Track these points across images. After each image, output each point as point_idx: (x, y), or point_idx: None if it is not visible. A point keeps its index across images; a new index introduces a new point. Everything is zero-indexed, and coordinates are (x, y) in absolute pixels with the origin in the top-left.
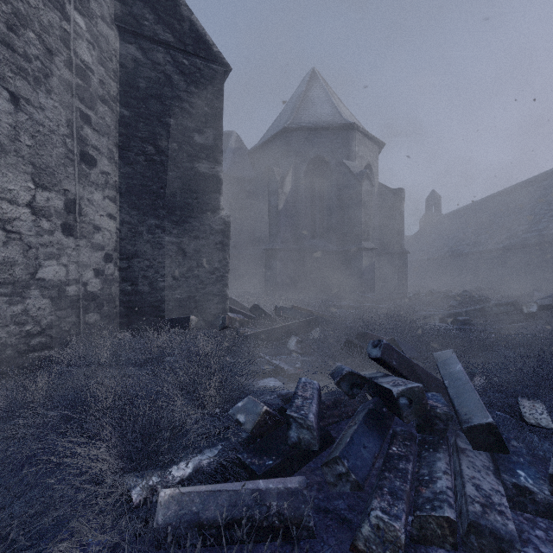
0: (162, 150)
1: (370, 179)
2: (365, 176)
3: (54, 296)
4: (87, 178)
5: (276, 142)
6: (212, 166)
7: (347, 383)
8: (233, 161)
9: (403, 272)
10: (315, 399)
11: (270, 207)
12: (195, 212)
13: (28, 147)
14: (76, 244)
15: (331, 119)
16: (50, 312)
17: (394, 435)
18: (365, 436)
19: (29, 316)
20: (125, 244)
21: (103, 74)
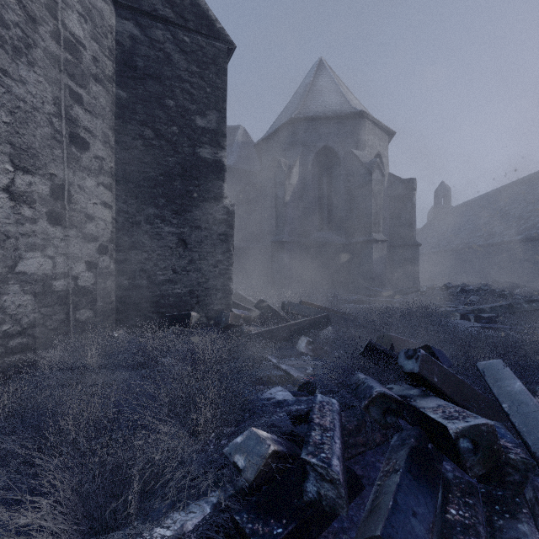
0: (162, 134)
1: (380, 168)
2: (376, 165)
3: (37, 292)
4: (78, 162)
5: (283, 133)
6: (215, 151)
7: (378, 408)
8: (240, 154)
9: (414, 265)
10: (337, 430)
11: (276, 199)
12: (197, 200)
13: (6, 124)
14: (65, 235)
15: (339, 108)
16: (33, 309)
17: (447, 485)
18: (413, 494)
19: (7, 314)
20: (122, 234)
21: (96, 51)
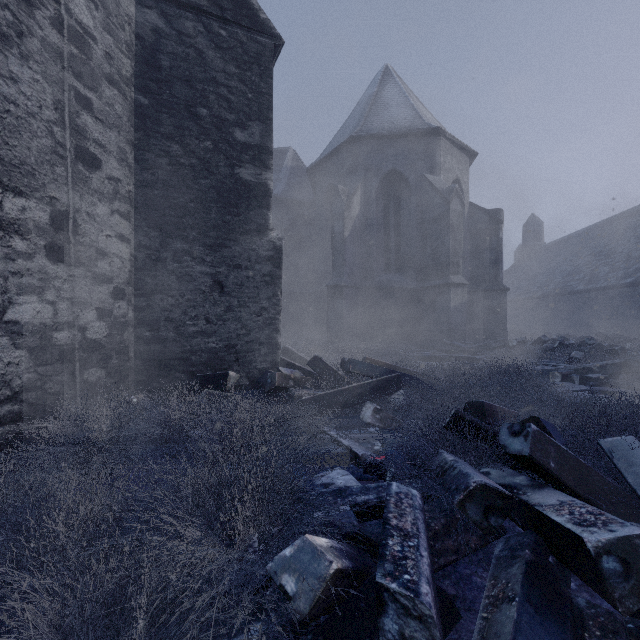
0: (192, 151)
1: (460, 196)
2: (454, 193)
3: (33, 346)
4: (87, 184)
5: (341, 154)
6: (259, 172)
7: (478, 505)
8: (289, 182)
9: (501, 314)
10: (423, 536)
11: (333, 235)
12: (236, 233)
13: None
14: (69, 274)
15: (409, 124)
16: (27, 368)
17: (579, 617)
18: (538, 638)
19: None
20: (143, 275)
21: (110, 46)
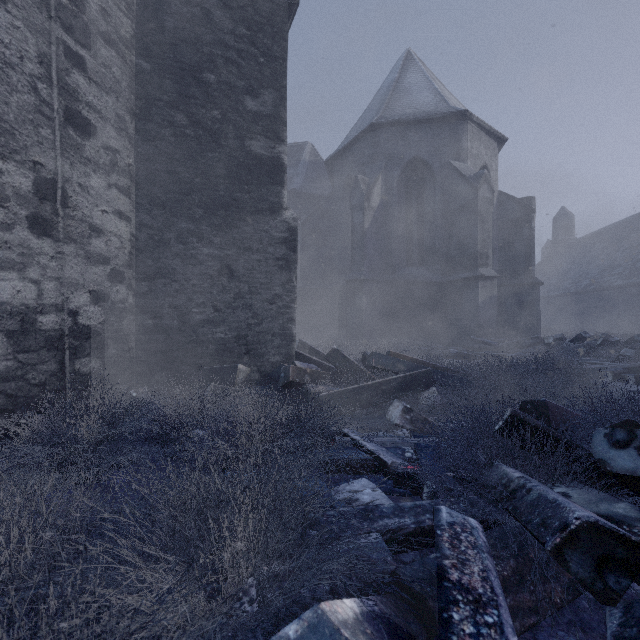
0: (198, 121)
1: (489, 182)
2: (483, 179)
3: (12, 330)
4: (78, 151)
5: (361, 143)
6: (272, 144)
7: (586, 554)
8: (307, 176)
9: (533, 310)
10: (502, 601)
11: (352, 226)
12: (246, 212)
13: None
14: (57, 251)
15: (433, 109)
16: (5, 355)
17: None
18: None
19: None
20: (144, 257)
21: (107, 1)
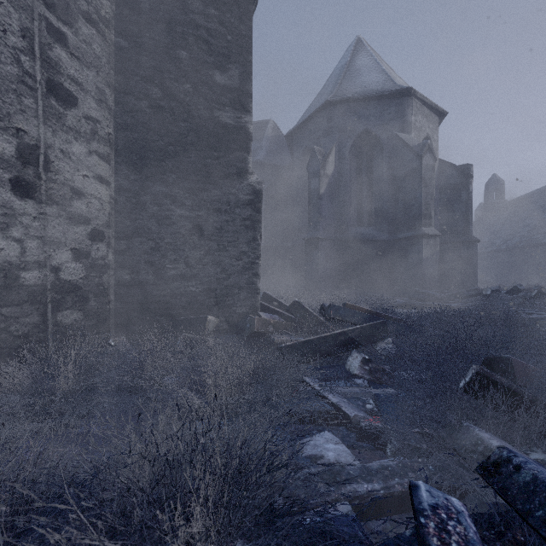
0: (172, 93)
1: (432, 151)
2: (426, 148)
3: None
4: (60, 120)
5: (317, 119)
6: (238, 115)
7: None
8: (270, 149)
9: (471, 265)
10: None
11: (310, 191)
12: (215, 176)
13: None
14: (40, 212)
15: (381, 87)
16: None
17: None
18: None
19: None
20: (123, 218)
21: None
